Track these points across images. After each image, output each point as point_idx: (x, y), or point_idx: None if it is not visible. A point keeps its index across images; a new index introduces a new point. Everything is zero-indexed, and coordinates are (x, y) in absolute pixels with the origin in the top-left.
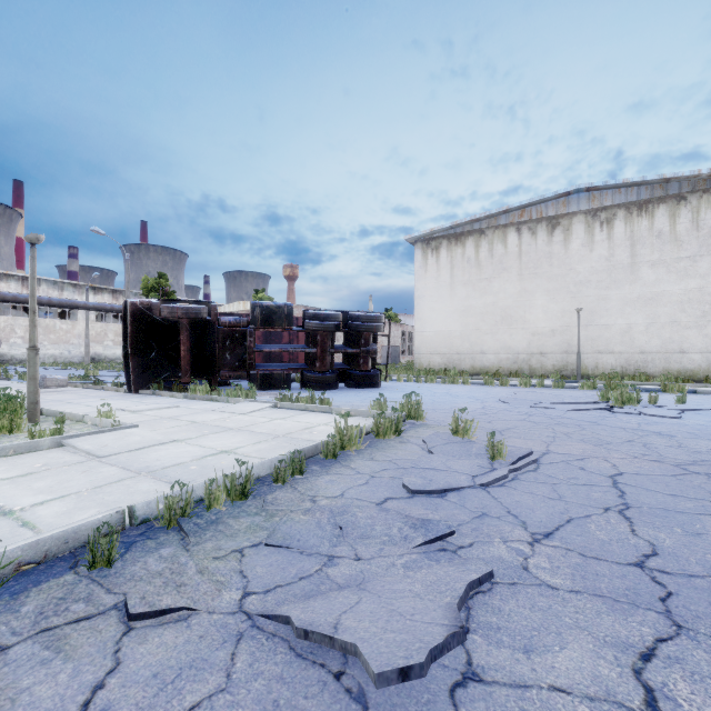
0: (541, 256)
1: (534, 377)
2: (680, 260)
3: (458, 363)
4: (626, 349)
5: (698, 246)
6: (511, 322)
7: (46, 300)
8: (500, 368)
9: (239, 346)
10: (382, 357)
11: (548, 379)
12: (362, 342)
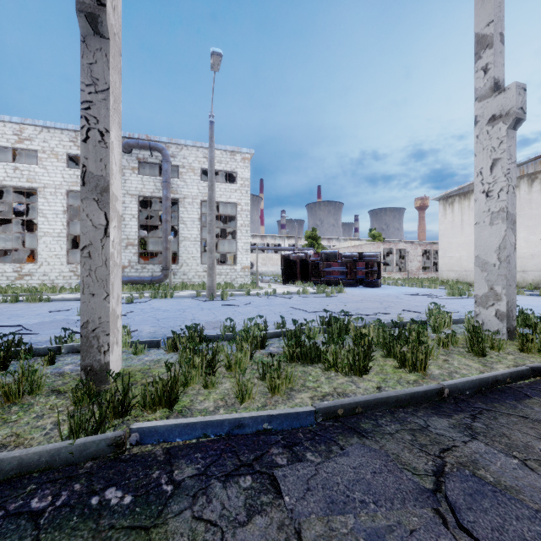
0: (523, 202)
1: None
2: None
3: (465, 277)
4: None
5: None
6: None
7: (267, 248)
8: None
9: (317, 268)
10: None
11: None
12: (369, 266)
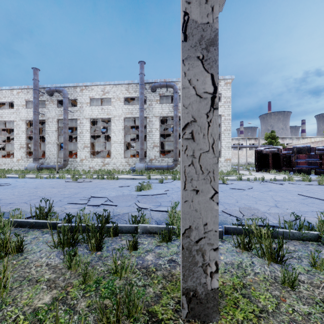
0: None
1: None
2: None
3: None
4: None
5: None
6: None
7: (235, 146)
8: None
9: (288, 160)
10: None
11: None
12: None
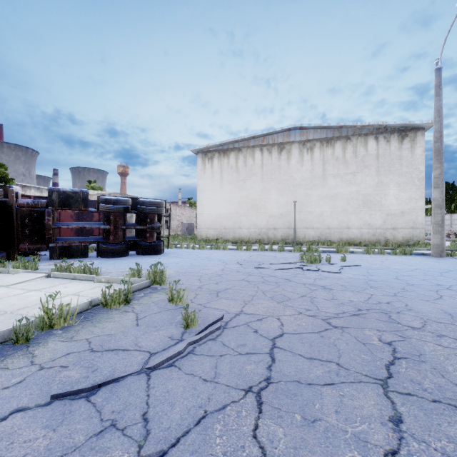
0: (274, 167)
1: (270, 243)
2: (347, 174)
3: (225, 235)
4: (320, 226)
5: (356, 166)
6: (257, 208)
7: None
8: (250, 238)
9: (38, 223)
10: (182, 230)
11: (277, 245)
12: (148, 221)
